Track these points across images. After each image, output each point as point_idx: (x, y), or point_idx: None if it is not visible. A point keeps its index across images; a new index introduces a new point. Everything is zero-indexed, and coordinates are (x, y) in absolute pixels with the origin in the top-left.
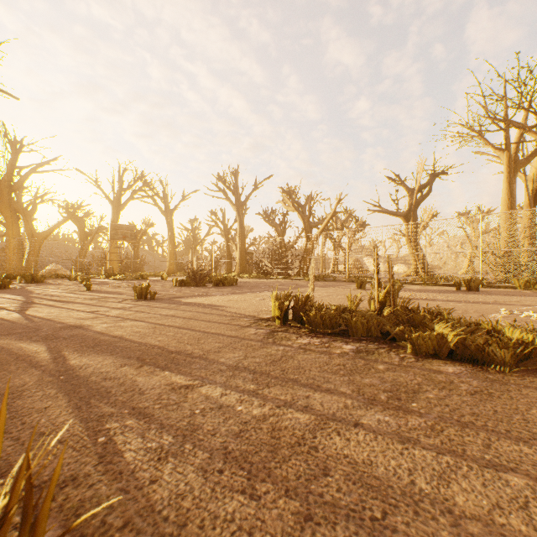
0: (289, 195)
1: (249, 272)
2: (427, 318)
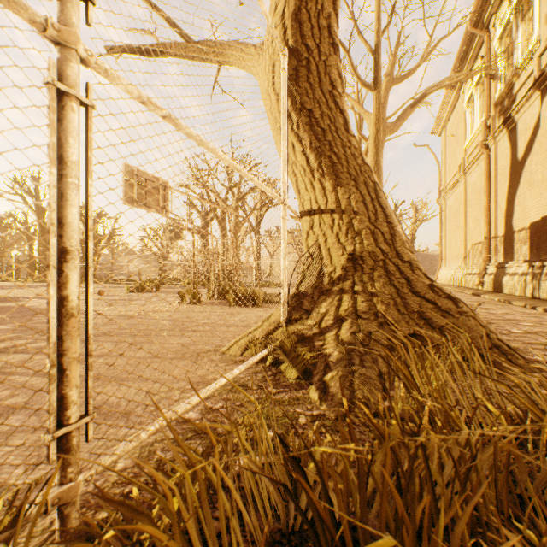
0: None
1: None
2: None
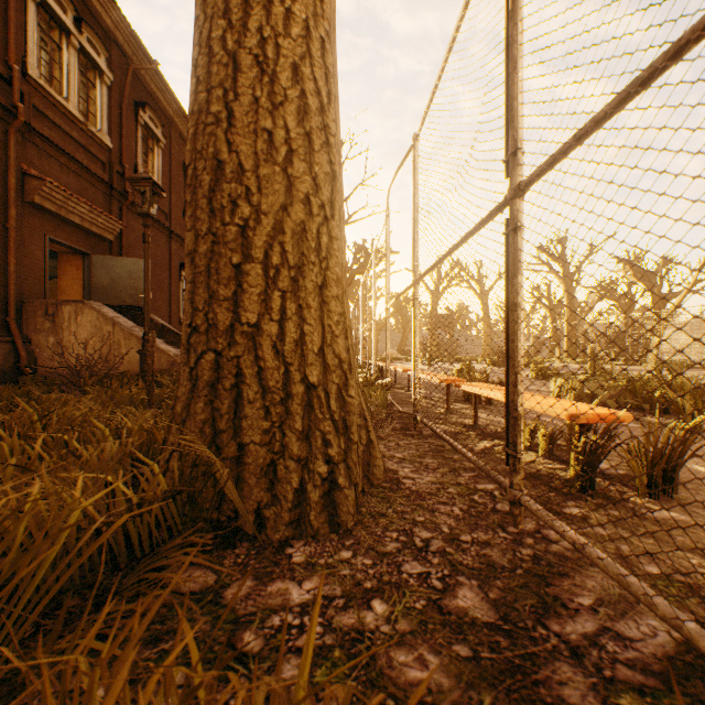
0: (628, 264)
1: (582, 357)
2: (596, 375)
